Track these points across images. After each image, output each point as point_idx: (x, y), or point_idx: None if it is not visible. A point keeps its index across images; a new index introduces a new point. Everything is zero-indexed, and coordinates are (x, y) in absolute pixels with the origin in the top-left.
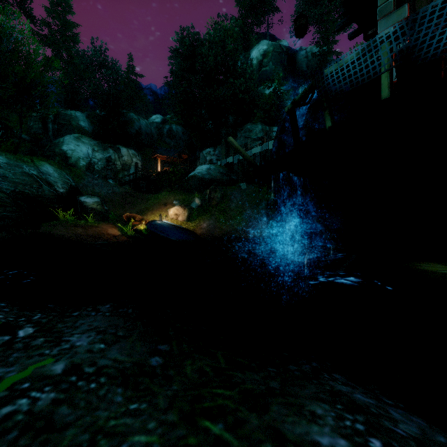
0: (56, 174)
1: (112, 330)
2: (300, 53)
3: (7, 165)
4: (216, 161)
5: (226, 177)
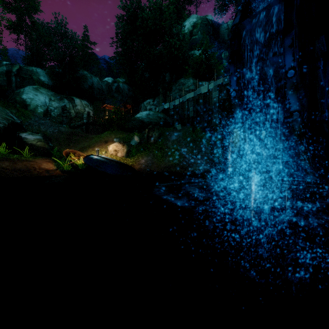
0: None
1: None
2: (223, 26)
3: None
4: (154, 110)
5: (163, 120)
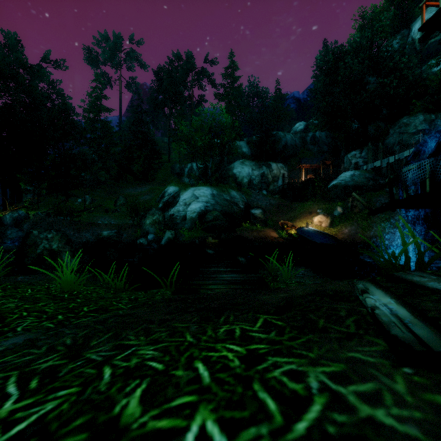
0: (238, 196)
1: (307, 271)
2: None
3: (217, 195)
4: (362, 163)
5: (372, 182)
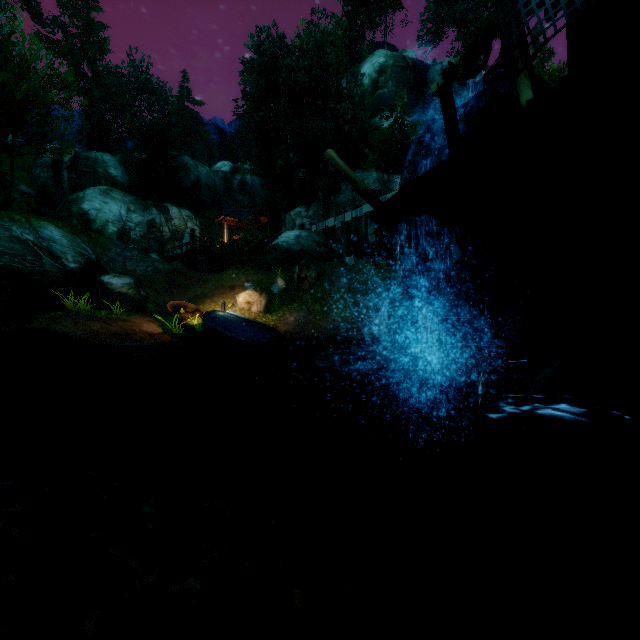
0: (66, 242)
1: None
2: (433, 68)
3: None
4: (309, 226)
5: (325, 248)
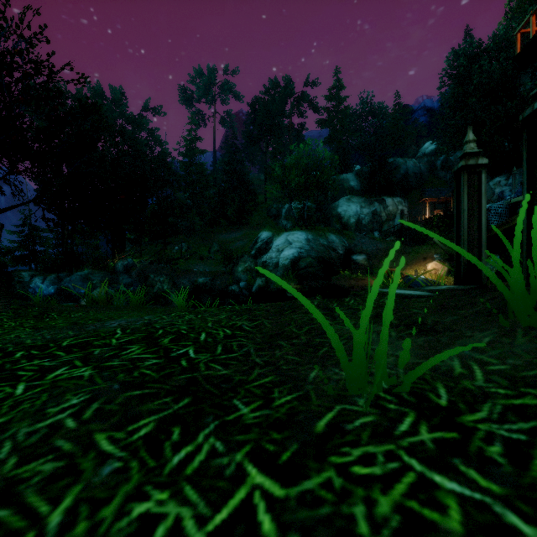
0: (337, 241)
1: None
2: None
3: (313, 240)
4: (509, 193)
5: None
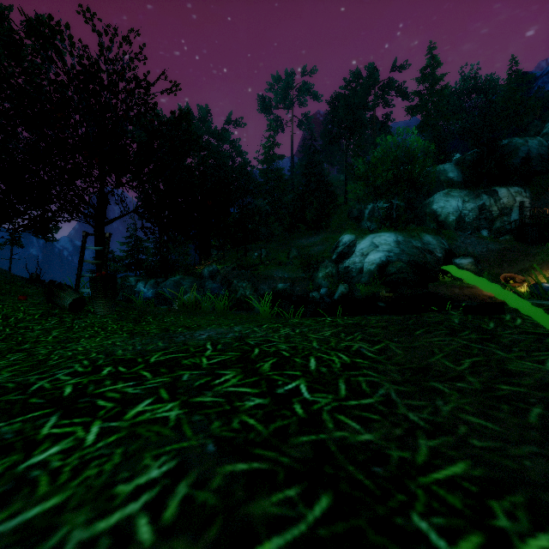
0: (434, 242)
1: None
2: None
3: (403, 242)
4: None
5: None
